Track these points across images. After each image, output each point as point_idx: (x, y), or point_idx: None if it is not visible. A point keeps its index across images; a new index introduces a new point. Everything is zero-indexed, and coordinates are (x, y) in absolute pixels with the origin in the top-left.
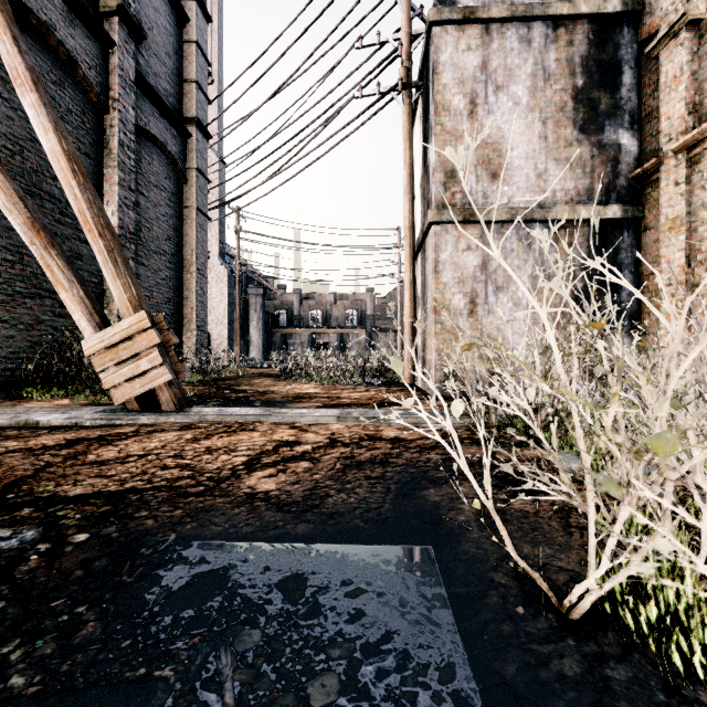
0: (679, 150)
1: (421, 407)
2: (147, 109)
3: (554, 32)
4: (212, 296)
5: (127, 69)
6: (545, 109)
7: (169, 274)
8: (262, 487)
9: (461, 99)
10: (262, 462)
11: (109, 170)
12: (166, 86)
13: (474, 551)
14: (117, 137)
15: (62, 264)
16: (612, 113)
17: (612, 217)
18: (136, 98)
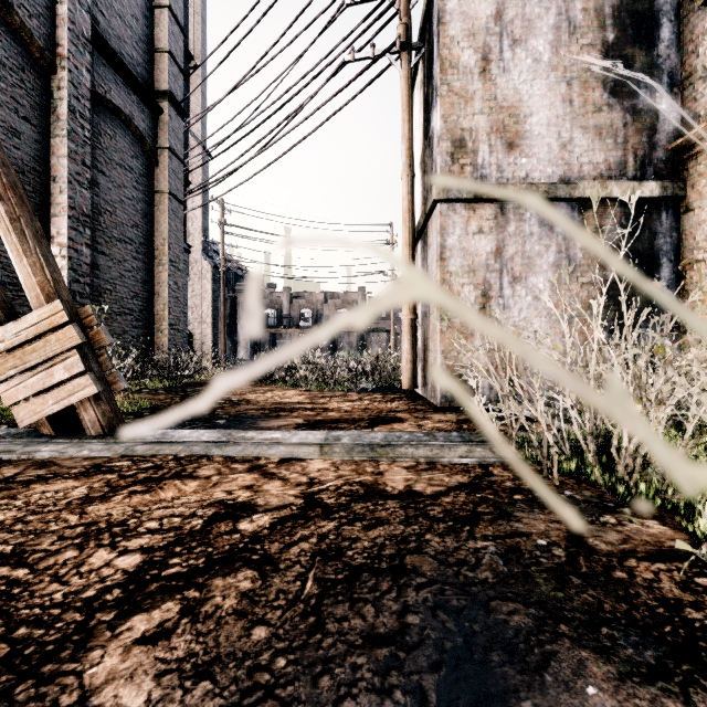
0: None
1: None
2: (107, 75)
3: None
4: (195, 293)
5: (80, 23)
6: (570, 68)
7: (136, 265)
8: (113, 700)
9: (471, 55)
10: (164, 574)
11: (57, 140)
12: (132, 53)
13: None
14: (66, 101)
15: None
16: (648, 73)
17: (649, 195)
18: (93, 61)
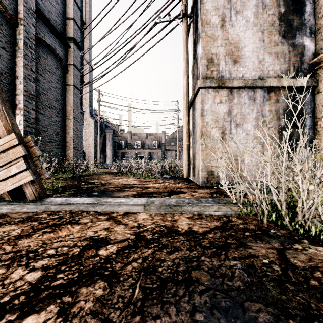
0: None
1: None
2: (43, 29)
3: None
4: (86, 133)
5: (29, 3)
6: (263, 25)
7: (57, 119)
8: None
9: (216, 18)
10: (52, 285)
11: (18, 58)
12: (55, 19)
13: None
14: (23, 40)
15: None
16: (300, 27)
17: (300, 85)
18: (36, 21)
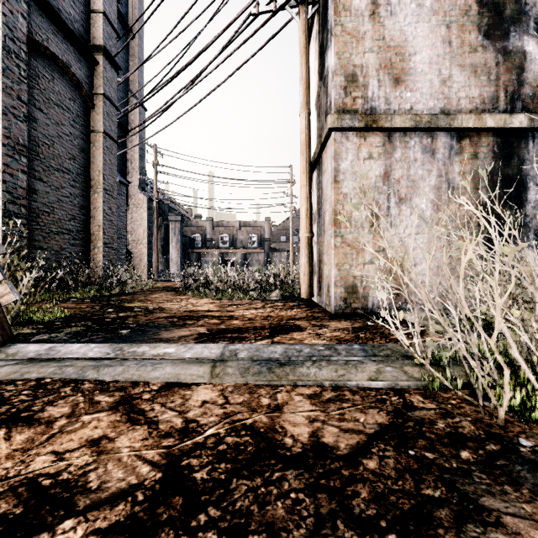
0: None
1: None
2: (45, 26)
3: None
4: (133, 220)
5: None
6: (449, 13)
7: (74, 192)
8: None
9: None
10: None
11: None
12: (70, 10)
13: None
14: (1, 41)
15: None
16: (517, 18)
17: (518, 125)
18: (30, 11)
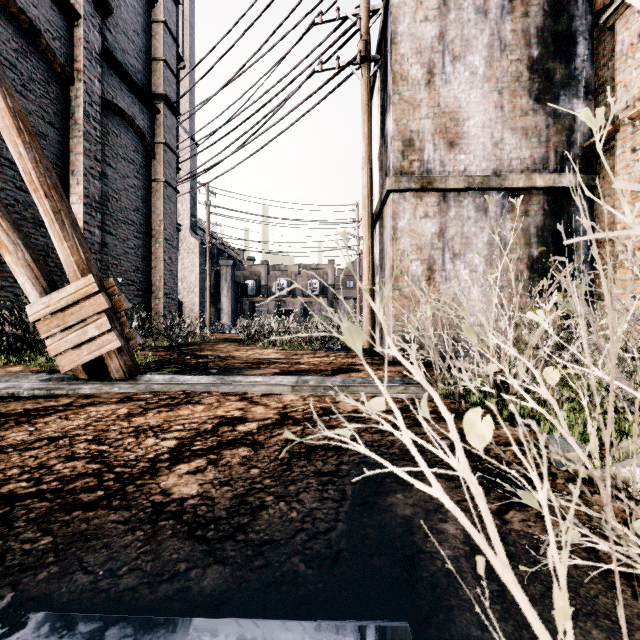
0: (637, 117)
1: (399, 418)
2: (114, 84)
3: (509, 3)
4: (184, 266)
5: (93, 42)
6: (501, 79)
7: (137, 243)
8: (179, 491)
9: (418, 69)
10: (193, 448)
11: (75, 140)
12: (134, 63)
13: (478, 637)
14: (82, 108)
15: (7, 226)
16: (567, 83)
17: (567, 185)
18: (103, 72)
